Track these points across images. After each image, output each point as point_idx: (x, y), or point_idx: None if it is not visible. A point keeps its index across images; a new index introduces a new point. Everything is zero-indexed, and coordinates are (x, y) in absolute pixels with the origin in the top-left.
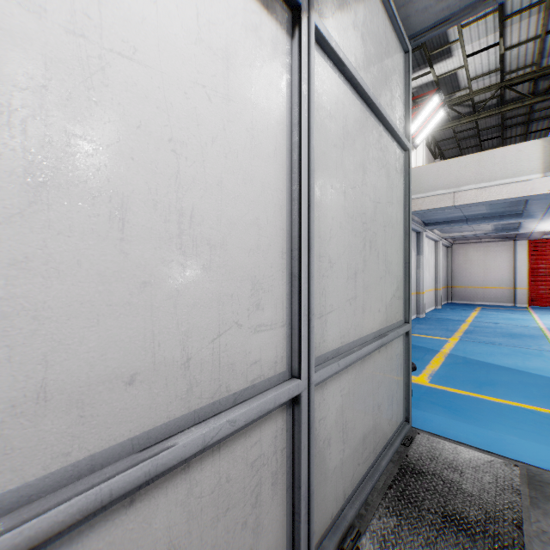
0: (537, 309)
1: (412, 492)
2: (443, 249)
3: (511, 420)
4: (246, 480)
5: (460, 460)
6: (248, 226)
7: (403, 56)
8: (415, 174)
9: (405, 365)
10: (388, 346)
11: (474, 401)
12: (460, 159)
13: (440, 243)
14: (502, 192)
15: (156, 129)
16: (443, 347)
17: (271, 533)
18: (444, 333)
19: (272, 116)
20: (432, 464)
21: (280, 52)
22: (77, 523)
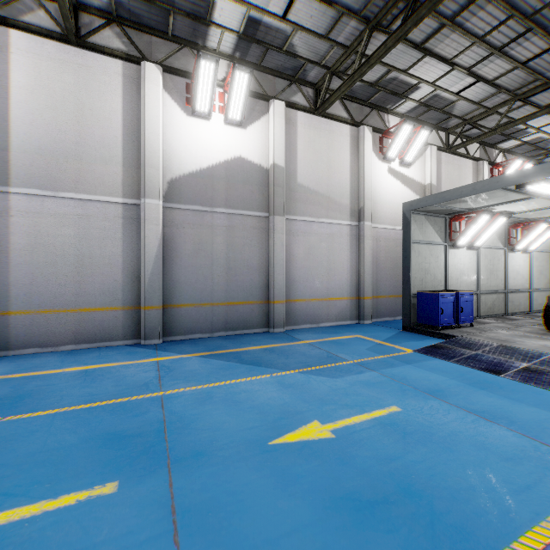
0: None
1: None
2: None
3: None
4: (525, 297)
5: None
6: (525, 274)
7: None
8: None
9: None
10: (544, 292)
11: None
12: None
13: None
14: None
15: (520, 269)
16: None
17: (527, 304)
18: None
19: (527, 263)
20: None
21: (527, 256)
22: (518, 292)
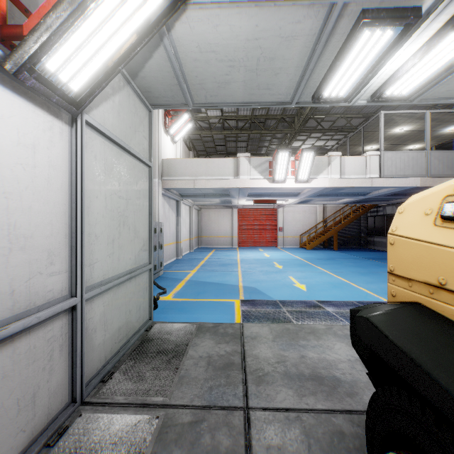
0: (241, 248)
1: (145, 349)
2: (196, 212)
3: (206, 308)
4: (45, 348)
5: (173, 329)
6: (46, 225)
7: (148, 113)
8: (173, 163)
9: (149, 288)
10: (137, 278)
11: (193, 303)
12: (198, 159)
13: (193, 208)
14: (217, 183)
15: None
16: (187, 276)
17: (60, 374)
18: (190, 267)
19: (60, 168)
20: (159, 335)
21: (65, 136)
22: None
